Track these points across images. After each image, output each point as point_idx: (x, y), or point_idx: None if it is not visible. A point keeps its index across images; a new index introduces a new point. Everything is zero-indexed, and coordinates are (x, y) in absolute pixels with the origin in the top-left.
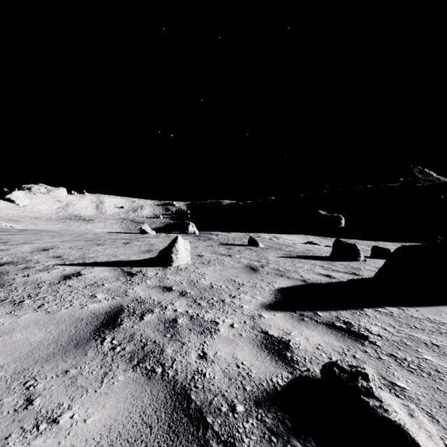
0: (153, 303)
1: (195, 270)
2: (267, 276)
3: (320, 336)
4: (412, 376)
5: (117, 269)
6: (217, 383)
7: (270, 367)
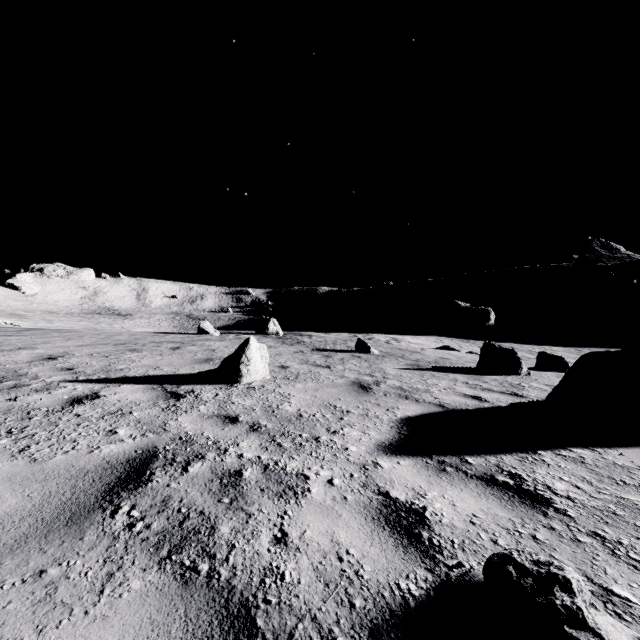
0: (206, 443)
1: (275, 389)
2: (384, 398)
3: (475, 501)
4: (637, 576)
5: (156, 389)
6: (304, 592)
7: (395, 560)
